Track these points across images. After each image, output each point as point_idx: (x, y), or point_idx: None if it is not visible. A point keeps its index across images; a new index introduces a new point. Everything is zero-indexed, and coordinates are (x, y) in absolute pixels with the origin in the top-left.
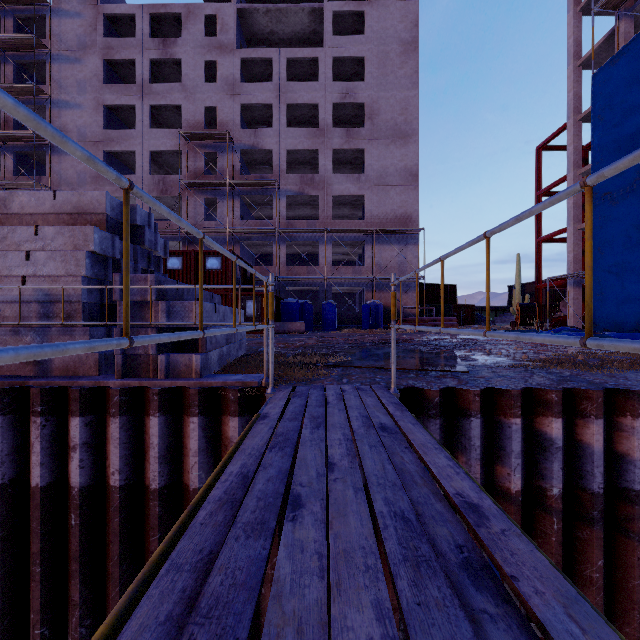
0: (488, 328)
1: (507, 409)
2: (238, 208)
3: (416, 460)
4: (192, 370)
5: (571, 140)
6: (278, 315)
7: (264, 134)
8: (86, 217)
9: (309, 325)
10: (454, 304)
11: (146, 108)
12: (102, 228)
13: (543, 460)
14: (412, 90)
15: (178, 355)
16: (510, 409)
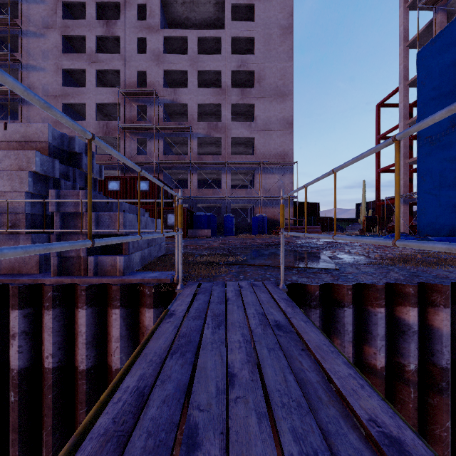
0: (398, 237)
1: (373, 300)
2: (162, 146)
3: (315, 366)
4: (116, 269)
5: (401, 99)
6: (191, 224)
7: (181, 92)
8: (32, 144)
9: (214, 232)
10: (318, 216)
11: (94, 72)
12: (45, 153)
13: (402, 341)
14: (288, 62)
15: (105, 257)
16: (376, 300)
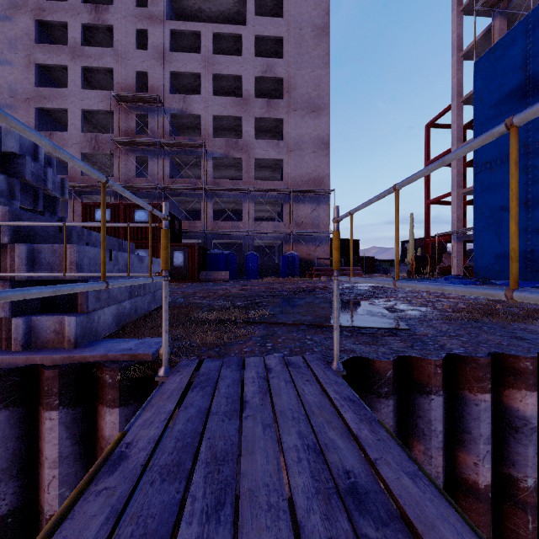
0: None
1: (473, 382)
2: (168, 167)
3: None
4: (64, 337)
5: (455, 119)
6: (205, 265)
7: (192, 100)
8: None
9: (233, 274)
10: (358, 256)
11: (78, 69)
12: None
13: (514, 443)
14: (324, 69)
15: (43, 317)
16: (478, 382)
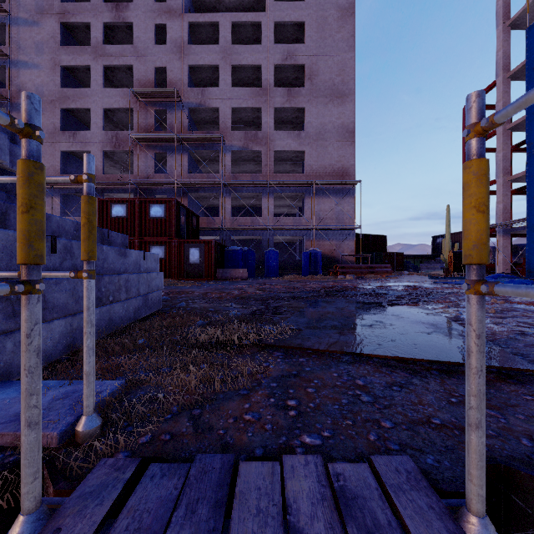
0: None
1: None
2: (186, 162)
3: None
4: None
5: (500, 96)
6: (222, 262)
7: (211, 93)
8: None
9: (252, 272)
10: (385, 252)
11: (100, 68)
12: None
13: None
14: (349, 53)
15: None
16: None
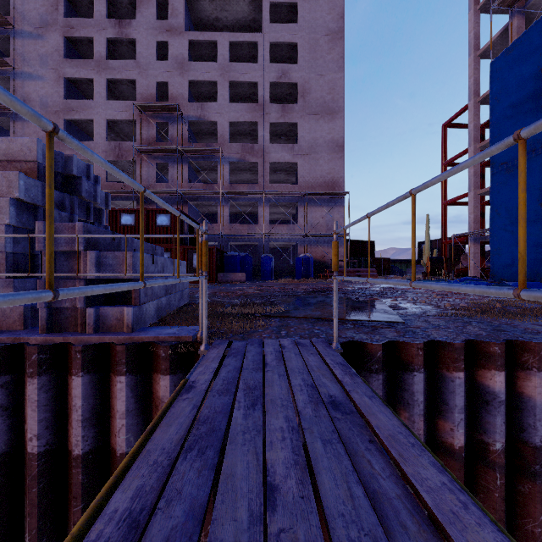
0: (524, 284)
1: (450, 362)
2: (186, 172)
3: (391, 469)
4: (123, 324)
5: (472, 118)
6: (222, 267)
7: (210, 107)
8: (16, 164)
9: (249, 275)
10: (373, 257)
11: (103, 81)
12: (33, 176)
13: (485, 414)
14: (338, 73)
15: (108, 308)
16: (453, 363)
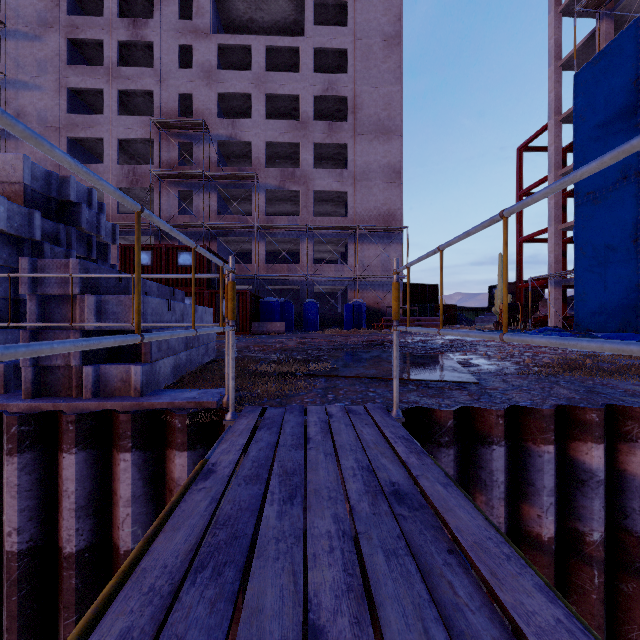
0: None
1: (537, 433)
2: (215, 202)
3: (481, 596)
4: (130, 386)
5: (552, 140)
6: (257, 315)
7: (242, 125)
8: None
9: (290, 325)
10: (436, 304)
11: (114, 93)
12: (18, 202)
13: (580, 496)
14: (395, 85)
15: (111, 366)
16: (541, 433)
